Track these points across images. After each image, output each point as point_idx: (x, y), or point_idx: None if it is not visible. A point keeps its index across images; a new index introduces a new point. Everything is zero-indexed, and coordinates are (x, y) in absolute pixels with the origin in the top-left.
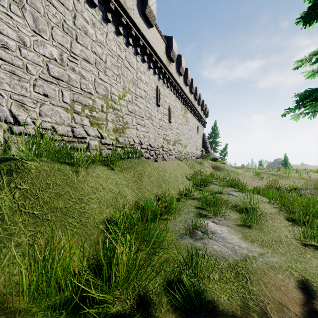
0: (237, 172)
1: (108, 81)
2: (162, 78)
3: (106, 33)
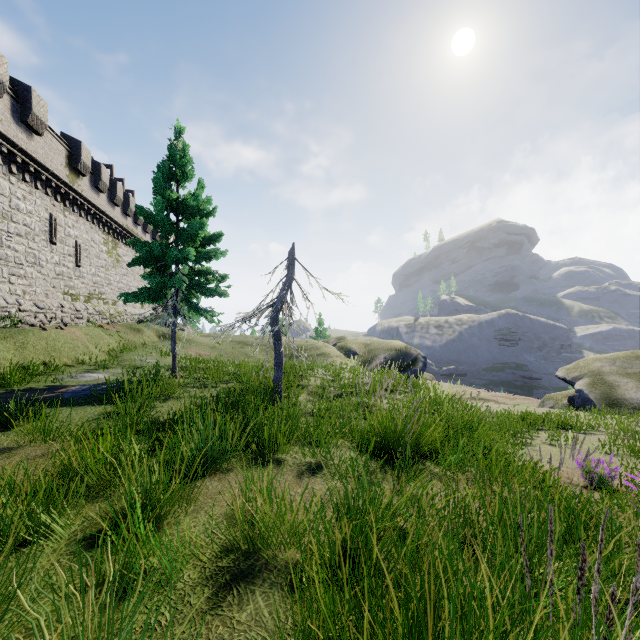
0: (194, 341)
1: None
2: (62, 200)
3: None
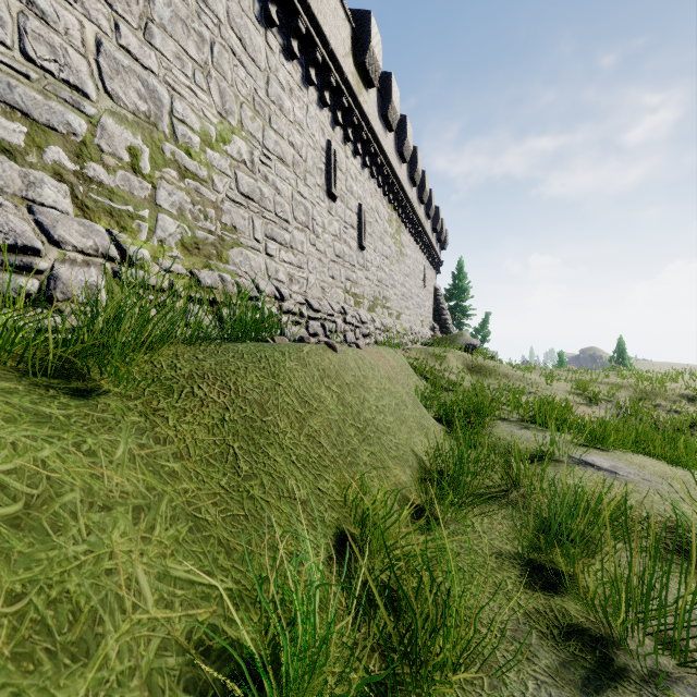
0: (530, 379)
1: (159, 69)
2: (343, 125)
3: None
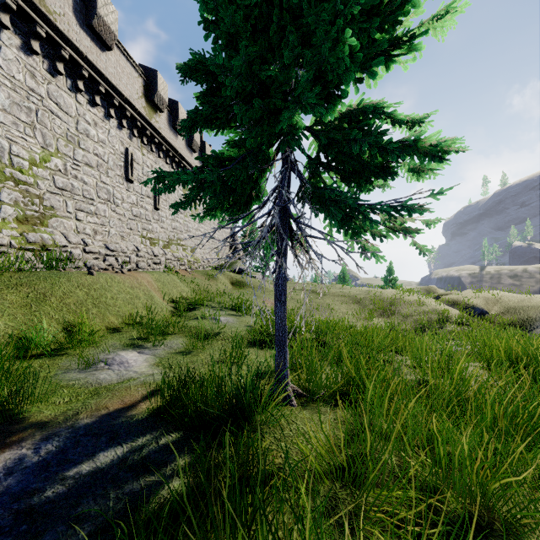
0: (266, 289)
1: (2, 132)
2: (140, 136)
3: None
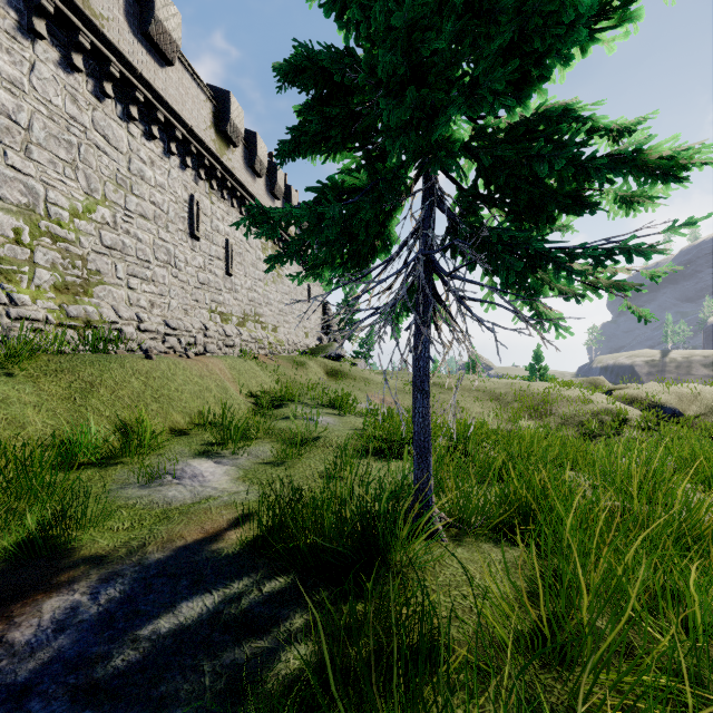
0: (372, 380)
1: (36, 173)
2: (208, 179)
3: (31, 61)
